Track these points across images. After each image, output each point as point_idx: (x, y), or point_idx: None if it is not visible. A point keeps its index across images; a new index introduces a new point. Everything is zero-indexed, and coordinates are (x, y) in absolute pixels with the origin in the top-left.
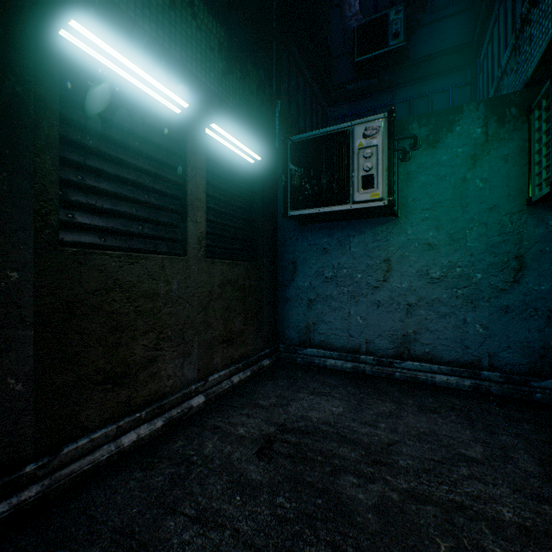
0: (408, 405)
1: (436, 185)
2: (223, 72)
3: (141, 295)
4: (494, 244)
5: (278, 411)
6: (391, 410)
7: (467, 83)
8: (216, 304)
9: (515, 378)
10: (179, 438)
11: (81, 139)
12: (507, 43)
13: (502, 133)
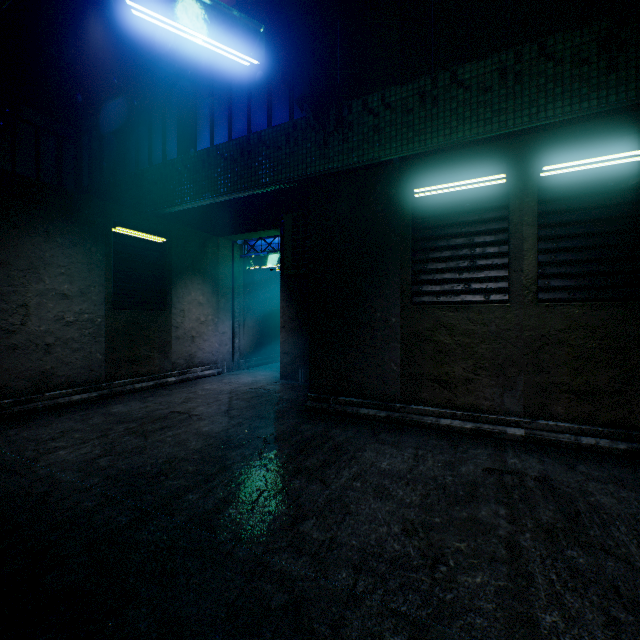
0: None
1: None
2: (606, 70)
3: (460, 333)
4: None
5: (573, 476)
6: None
7: None
8: (555, 350)
9: None
10: (473, 440)
11: (425, 245)
12: None
13: None
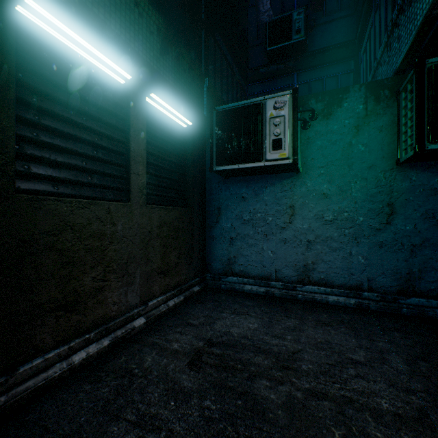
0: (308, 320)
1: (329, 148)
2: (161, 52)
3: (90, 235)
4: (372, 194)
5: (206, 329)
6: (295, 324)
7: (351, 71)
8: (155, 242)
9: (387, 297)
10: (123, 354)
11: (36, 101)
12: (381, 41)
13: (378, 109)
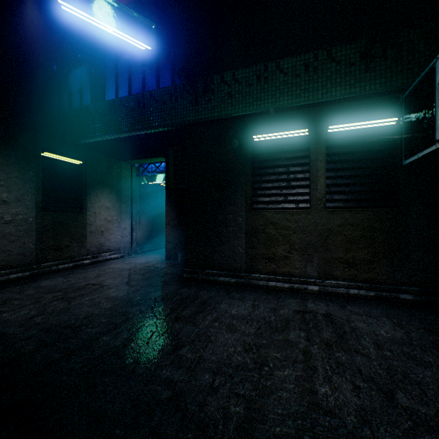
0: None
1: None
2: (364, 71)
3: (281, 227)
4: None
5: (344, 312)
6: (432, 362)
7: None
8: (336, 237)
9: None
10: (289, 294)
11: (260, 172)
12: None
13: None
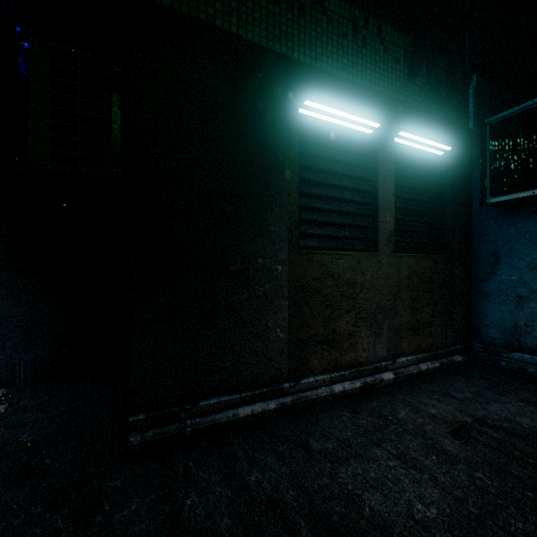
0: None
1: None
2: (408, 77)
3: (344, 283)
4: None
5: (474, 406)
6: None
7: None
8: (403, 294)
9: None
10: (374, 400)
11: (308, 176)
12: None
13: None
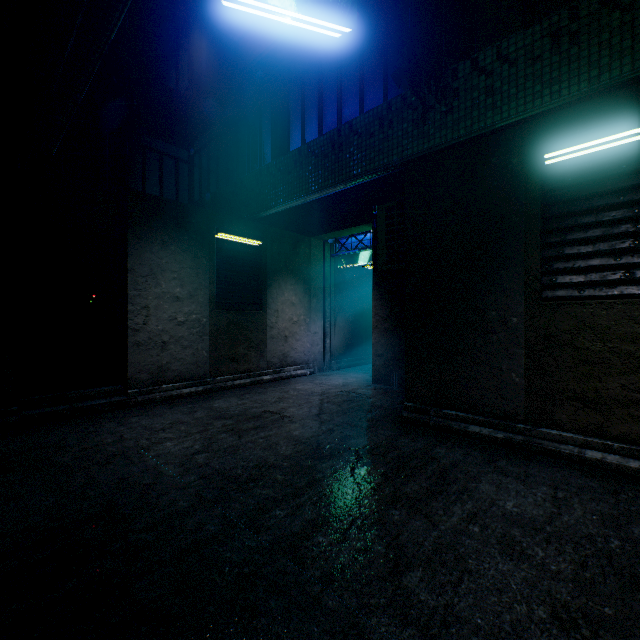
0: None
1: None
2: None
3: (617, 337)
4: None
5: None
6: None
7: None
8: None
9: None
10: None
11: (560, 224)
12: None
13: None
